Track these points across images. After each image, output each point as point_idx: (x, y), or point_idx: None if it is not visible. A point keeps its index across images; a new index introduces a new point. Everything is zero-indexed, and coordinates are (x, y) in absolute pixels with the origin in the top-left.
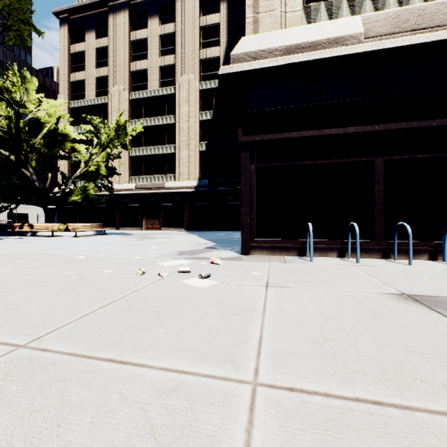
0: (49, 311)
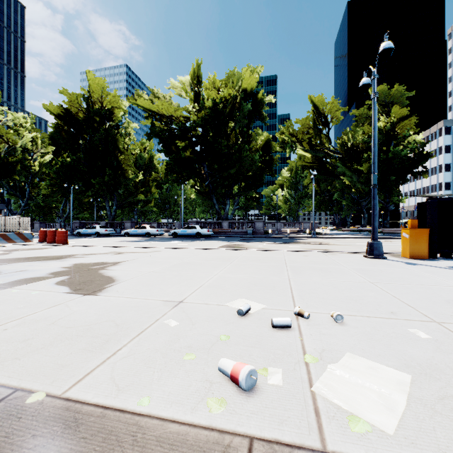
0: (314, 286)
